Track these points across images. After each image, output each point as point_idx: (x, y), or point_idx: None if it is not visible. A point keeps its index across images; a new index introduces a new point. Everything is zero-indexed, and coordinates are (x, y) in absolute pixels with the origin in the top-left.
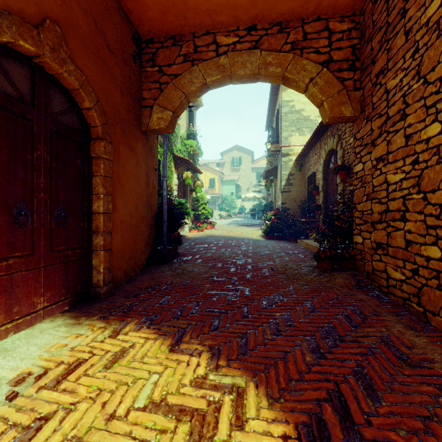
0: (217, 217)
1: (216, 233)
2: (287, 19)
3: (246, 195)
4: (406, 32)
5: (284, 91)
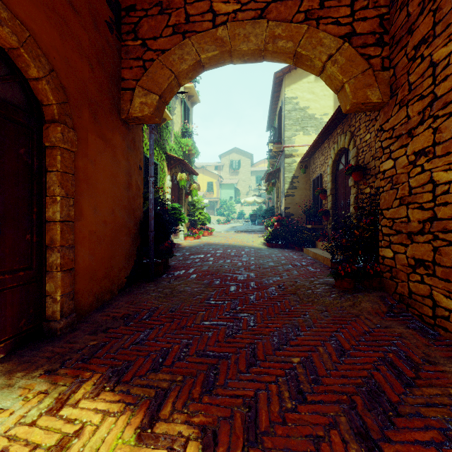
0: (216, 222)
1: (214, 241)
2: None
3: (245, 200)
4: None
5: (287, 87)
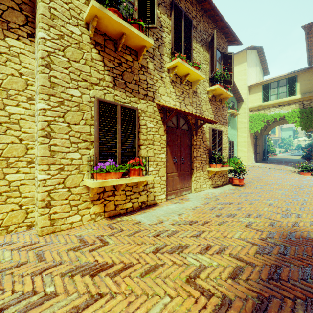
0: (277, 152)
1: (278, 157)
2: None
3: (298, 139)
4: None
5: None
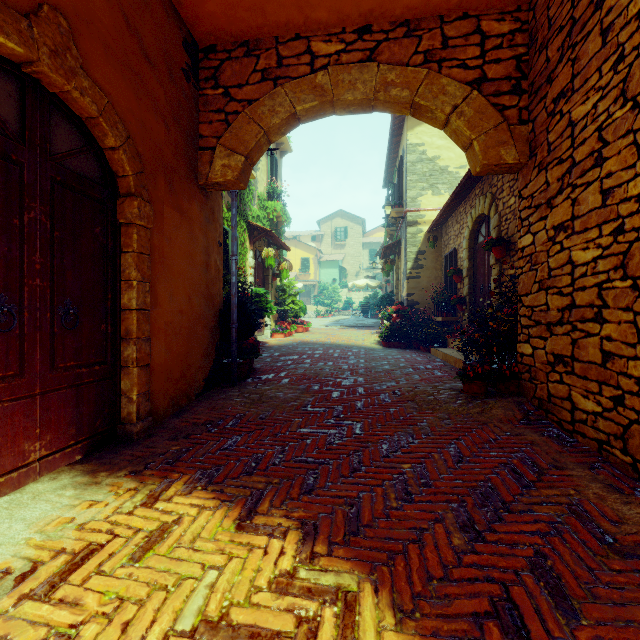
0: (313, 314)
1: (311, 339)
2: (418, 17)
3: (354, 283)
4: (603, 32)
5: (410, 130)
